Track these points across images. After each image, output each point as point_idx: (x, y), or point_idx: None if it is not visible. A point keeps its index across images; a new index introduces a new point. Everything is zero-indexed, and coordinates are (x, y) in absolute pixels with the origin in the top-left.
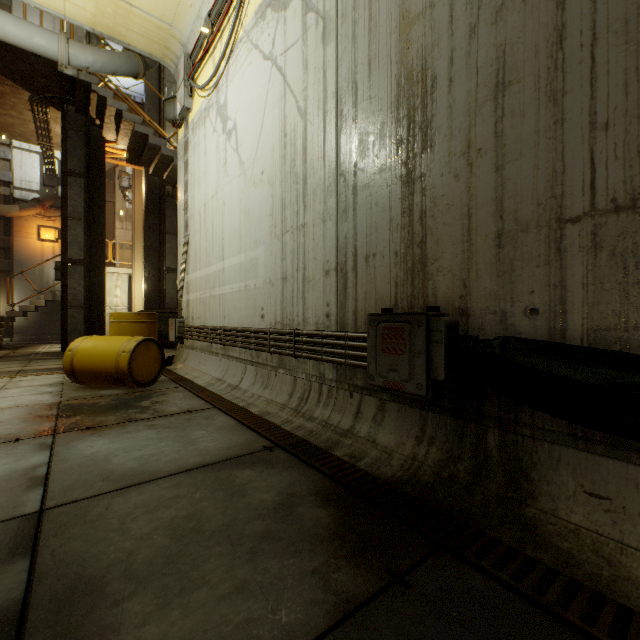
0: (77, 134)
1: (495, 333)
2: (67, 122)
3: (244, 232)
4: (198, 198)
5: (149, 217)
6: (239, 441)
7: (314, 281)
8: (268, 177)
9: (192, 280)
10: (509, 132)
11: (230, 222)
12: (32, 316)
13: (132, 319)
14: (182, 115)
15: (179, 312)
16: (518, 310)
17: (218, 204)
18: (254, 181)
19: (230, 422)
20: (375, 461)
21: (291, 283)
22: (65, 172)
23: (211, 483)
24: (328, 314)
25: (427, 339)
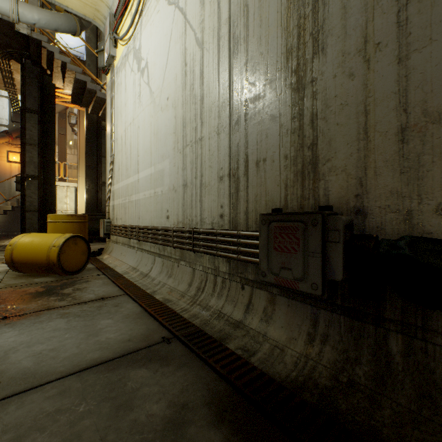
0: (33, 81)
1: (397, 232)
2: (25, 72)
3: (153, 149)
4: (120, 125)
5: (89, 144)
6: (140, 331)
7: (210, 186)
8: (172, 102)
9: (116, 189)
10: (415, 18)
11: (143, 142)
12: (2, 218)
13: (65, 220)
14: (108, 62)
15: (107, 214)
16: (427, 208)
17: (134, 128)
18: (161, 106)
19: (136, 309)
20: (268, 357)
21: (190, 189)
22: (23, 109)
23: (100, 389)
24: (222, 215)
25: (322, 238)
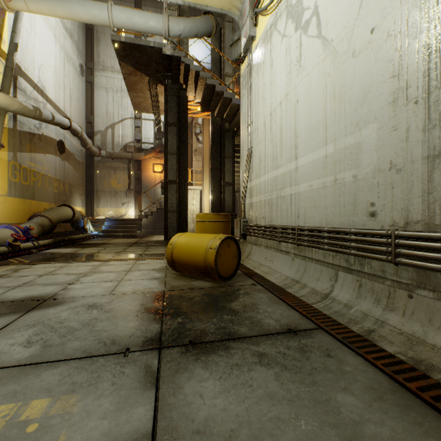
0: (172, 98)
1: None
2: (167, 91)
3: (332, 119)
4: (262, 111)
5: (214, 148)
6: None
7: None
8: (386, 28)
9: (255, 185)
10: None
11: (307, 117)
12: (150, 218)
13: (212, 219)
14: (246, 47)
15: (242, 213)
16: None
17: (288, 105)
18: (352, 51)
19: (376, 376)
20: None
21: None
22: (166, 124)
23: None
24: None
25: None
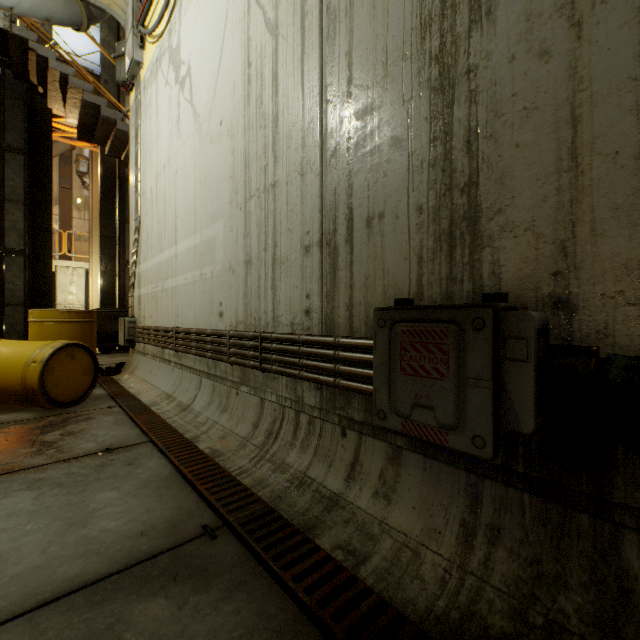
0: (16, 103)
1: None
2: (3, 88)
3: (199, 205)
4: (150, 171)
5: (106, 203)
6: (164, 514)
7: (288, 263)
8: (228, 127)
9: (143, 271)
10: None
11: (183, 194)
12: None
13: (58, 318)
14: (132, 72)
15: (130, 310)
16: None
17: (170, 174)
18: (211, 136)
19: (162, 470)
20: (391, 565)
21: (257, 268)
22: (0, 146)
23: None
24: (308, 310)
25: (494, 353)
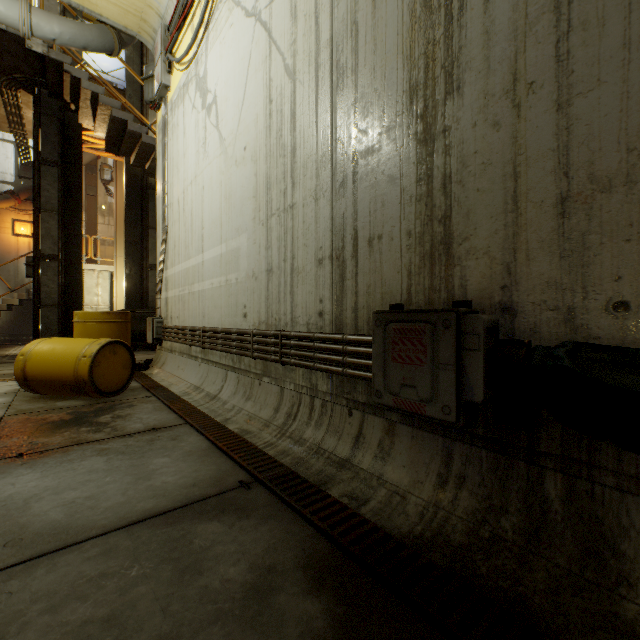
0: (50, 120)
1: (556, 337)
2: (39, 106)
3: (225, 219)
4: (177, 185)
5: (130, 210)
6: (208, 473)
7: (304, 272)
8: (251, 153)
9: (171, 276)
10: (579, 52)
11: (210, 209)
12: (6, 316)
13: (99, 319)
14: (160, 94)
15: (158, 311)
16: (594, 305)
17: (197, 189)
18: (236, 159)
19: (201, 444)
20: (384, 506)
21: (277, 276)
22: (37, 160)
23: (158, 548)
24: (321, 312)
25: (457, 345)
